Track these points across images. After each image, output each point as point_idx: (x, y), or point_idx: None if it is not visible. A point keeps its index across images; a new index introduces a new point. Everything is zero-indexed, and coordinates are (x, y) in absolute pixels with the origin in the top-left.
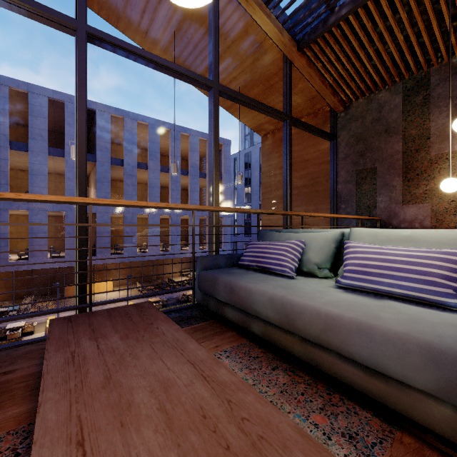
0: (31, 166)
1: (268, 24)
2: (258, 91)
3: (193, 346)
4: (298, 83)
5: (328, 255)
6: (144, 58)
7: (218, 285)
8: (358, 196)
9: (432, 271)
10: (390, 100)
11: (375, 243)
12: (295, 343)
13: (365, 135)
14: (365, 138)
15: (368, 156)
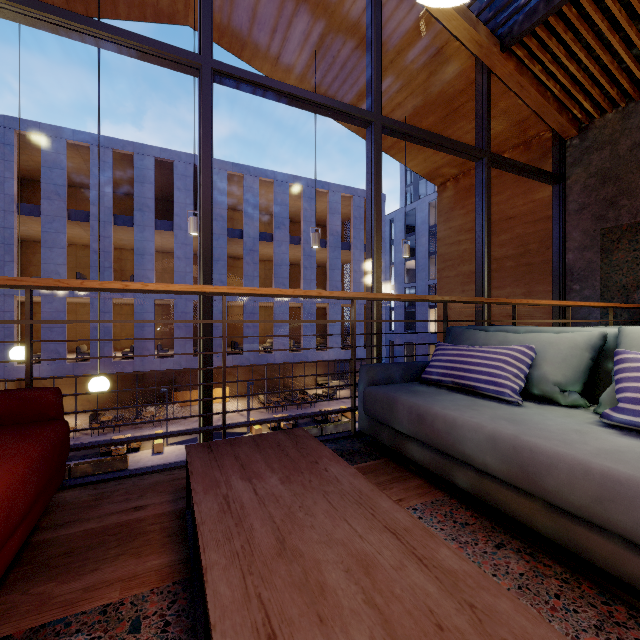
0: (136, 244)
1: (455, 18)
2: (435, 120)
3: (386, 504)
4: (499, 100)
5: (579, 370)
6: (282, 94)
7: (398, 409)
8: (604, 270)
9: None
10: None
11: None
12: (538, 511)
13: (619, 171)
14: (617, 177)
15: (623, 204)
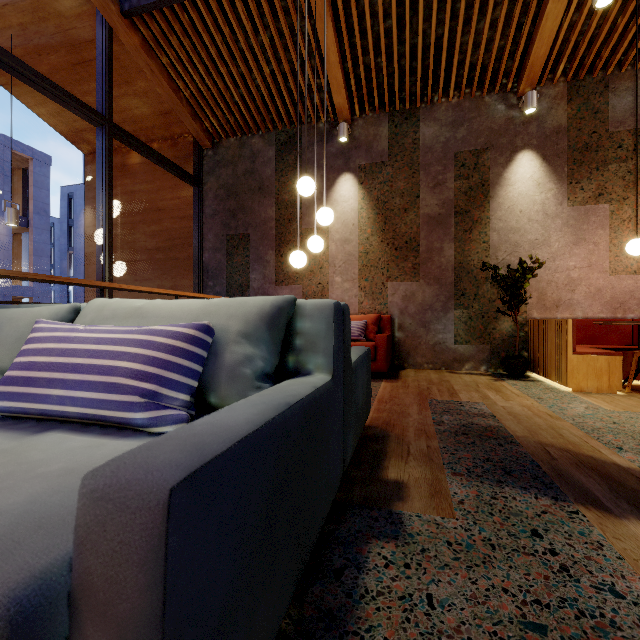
0: None
1: None
2: (61, 62)
3: None
4: (136, 77)
5: None
6: None
7: None
8: (229, 270)
9: (120, 366)
10: (264, 150)
11: (95, 323)
12: None
13: (238, 189)
14: (237, 193)
15: (240, 217)
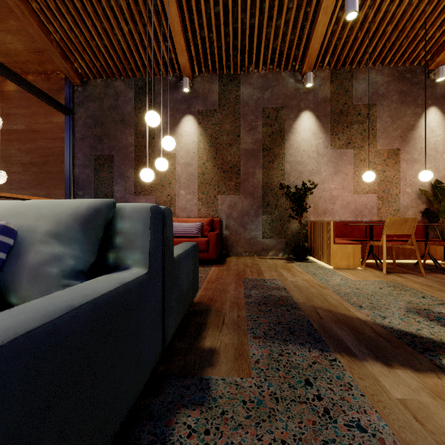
0: None
1: None
2: None
3: None
4: (8, 15)
5: None
6: None
7: None
8: (96, 183)
9: None
10: (125, 92)
11: None
12: None
13: (104, 119)
14: (103, 123)
15: (106, 142)
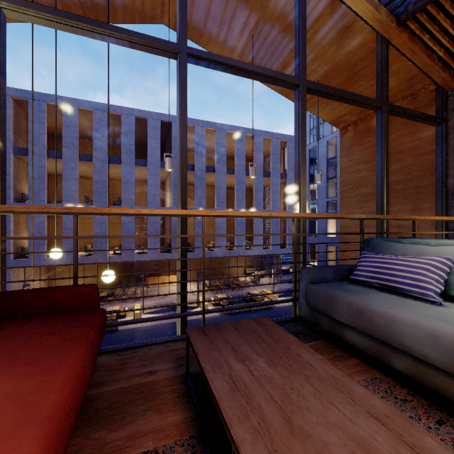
0: (123, 176)
1: (362, 3)
2: (341, 81)
3: (360, 390)
4: (392, 63)
5: None
6: (235, 68)
7: (338, 304)
8: None
9: None
10: None
11: None
12: None
13: None
14: None
15: None
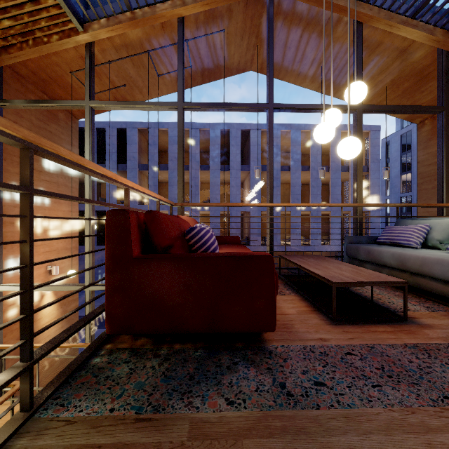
0: (210, 180)
1: (415, 33)
2: (409, 85)
3: (347, 264)
4: None
5: None
6: (305, 109)
7: (360, 250)
8: None
9: None
10: None
11: None
12: (407, 276)
13: None
14: None
15: None
